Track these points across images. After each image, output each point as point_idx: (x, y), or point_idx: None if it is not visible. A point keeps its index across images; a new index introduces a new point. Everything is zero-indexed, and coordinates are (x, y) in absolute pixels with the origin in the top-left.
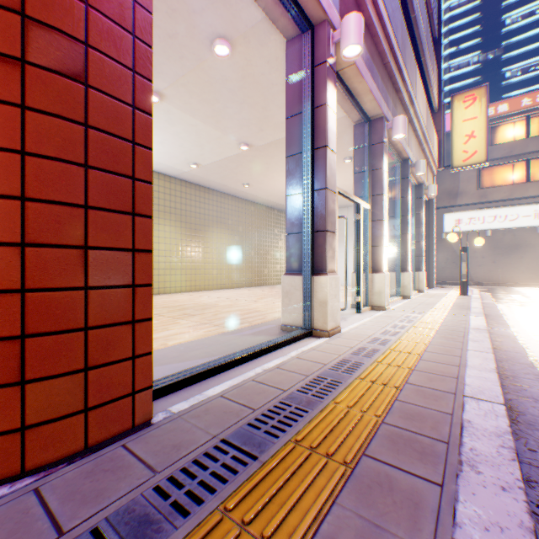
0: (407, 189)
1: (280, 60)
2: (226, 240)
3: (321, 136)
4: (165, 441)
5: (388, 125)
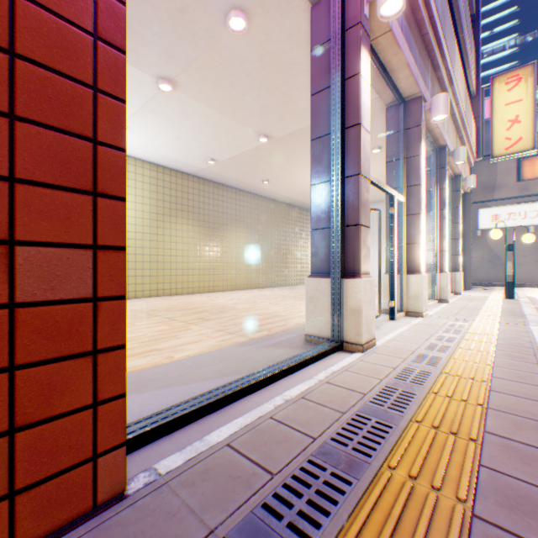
0: (444, 181)
1: (303, 32)
2: (245, 239)
3: (352, 112)
4: None
5: (426, 106)
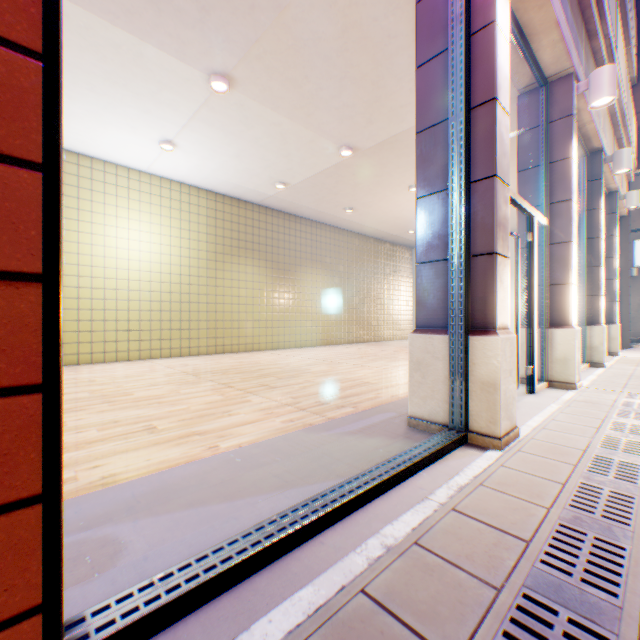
0: (597, 197)
1: None
2: (323, 283)
3: (483, 82)
4: None
5: (580, 87)
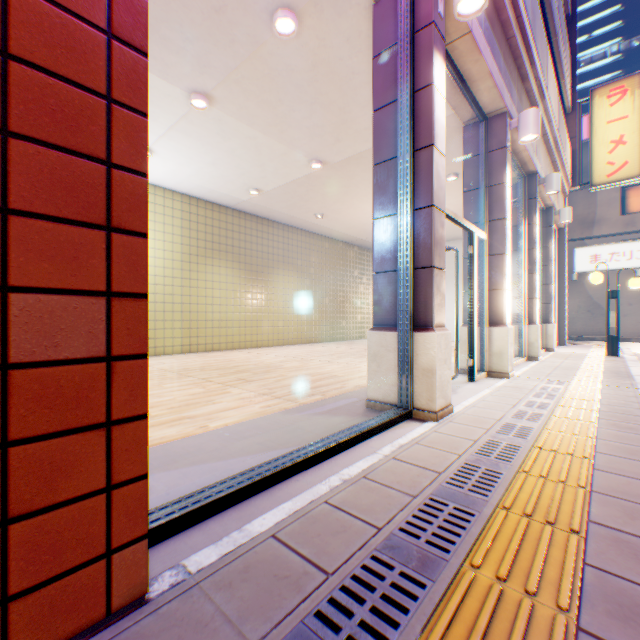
0: (533, 214)
1: (364, 35)
2: (295, 284)
3: (424, 130)
4: None
5: (512, 124)
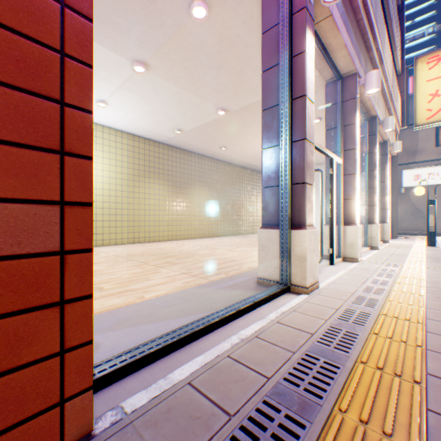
0: (374, 146)
1: (255, 19)
2: (206, 196)
3: (299, 85)
4: None
5: (361, 81)
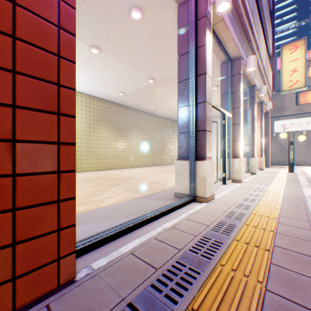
0: (254, 105)
1: (174, 20)
2: (140, 138)
3: (201, 66)
4: (81, 303)
5: (243, 63)
